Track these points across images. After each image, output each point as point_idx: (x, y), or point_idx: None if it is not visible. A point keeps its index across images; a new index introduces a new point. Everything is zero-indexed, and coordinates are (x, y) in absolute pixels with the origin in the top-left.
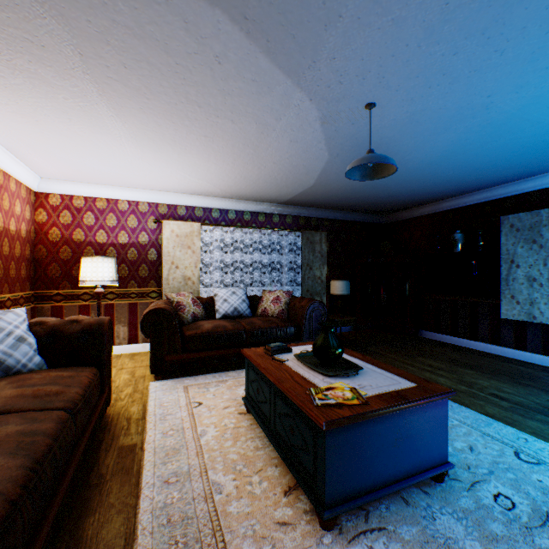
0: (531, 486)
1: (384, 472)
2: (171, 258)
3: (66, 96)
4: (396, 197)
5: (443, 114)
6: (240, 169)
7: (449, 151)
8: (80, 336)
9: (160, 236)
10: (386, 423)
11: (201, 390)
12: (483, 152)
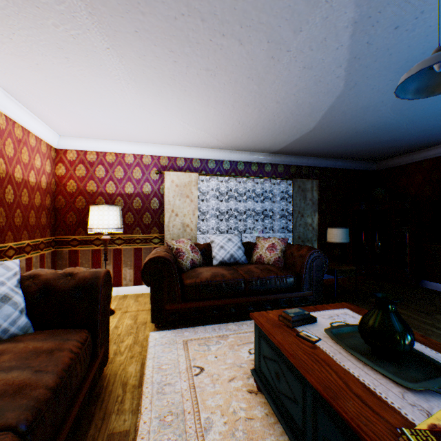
0: None
1: None
2: (171, 207)
3: (55, 21)
4: (400, 140)
5: None
6: (239, 113)
7: None
8: (72, 292)
9: (162, 186)
10: None
11: (201, 348)
12: None
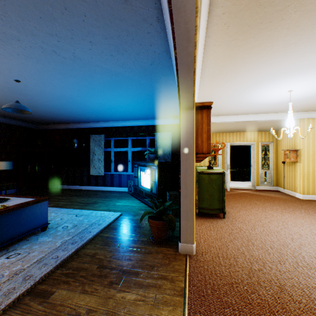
0: (76, 221)
1: (18, 231)
2: None
3: None
4: (45, 118)
5: (55, 94)
6: None
7: (64, 106)
8: None
9: None
10: (19, 213)
11: None
12: (78, 110)
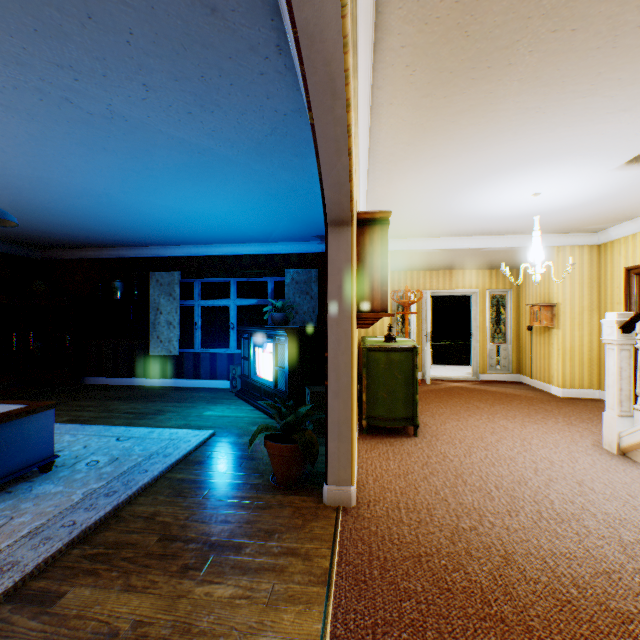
0: (118, 450)
1: None
2: None
3: None
4: (50, 235)
5: (73, 187)
6: None
7: (93, 212)
8: None
9: None
10: None
11: None
12: (123, 221)
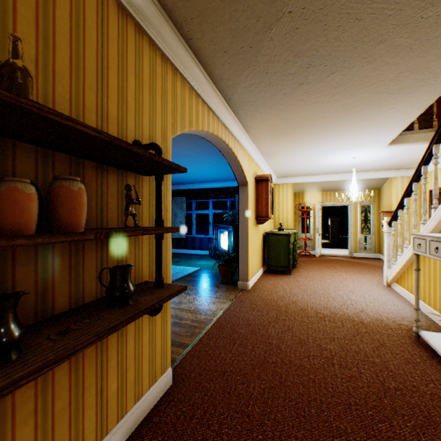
0: None
1: None
2: None
3: None
4: None
5: None
6: None
7: None
8: None
9: None
10: None
11: None
12: None
